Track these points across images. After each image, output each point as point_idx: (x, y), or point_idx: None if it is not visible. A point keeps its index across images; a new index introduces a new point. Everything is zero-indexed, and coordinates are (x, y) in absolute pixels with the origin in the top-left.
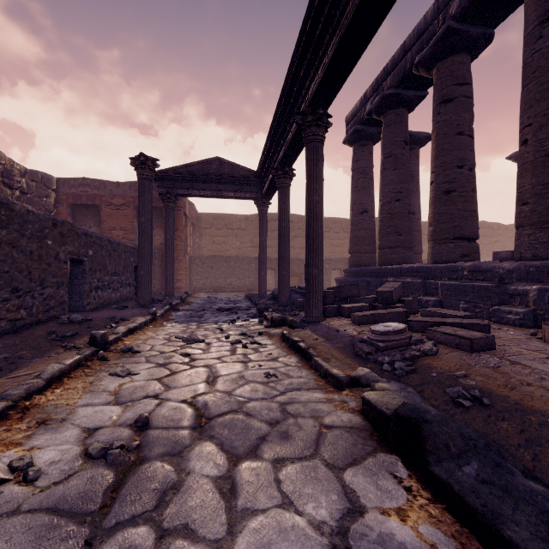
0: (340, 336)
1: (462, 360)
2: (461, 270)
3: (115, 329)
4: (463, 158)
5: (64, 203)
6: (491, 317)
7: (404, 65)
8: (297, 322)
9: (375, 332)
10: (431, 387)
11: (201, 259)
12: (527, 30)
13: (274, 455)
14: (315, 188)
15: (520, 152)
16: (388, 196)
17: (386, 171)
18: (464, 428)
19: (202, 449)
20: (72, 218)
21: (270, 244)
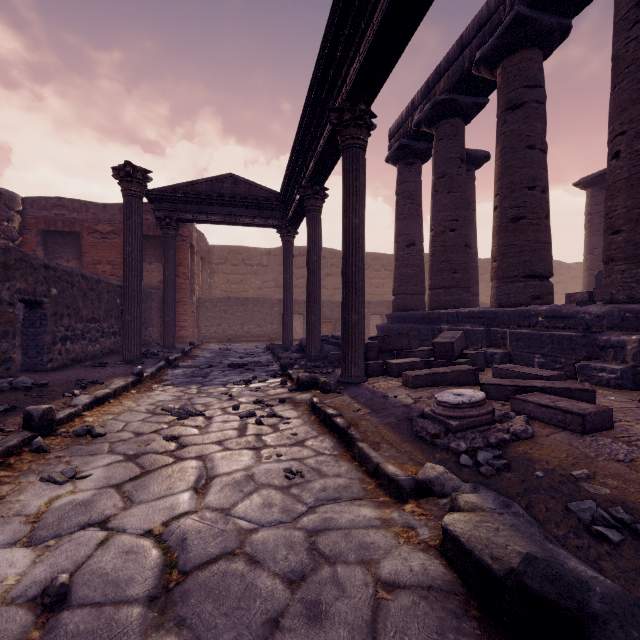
0: (391, 406)
1: (575, 448)
2: (534, 316)
3: (73, 400)
4: (535, 177)
5: (33, 229)
6: (578, 376)
7: (461, 64)
8: (331, 384)
9: (443, 404)
10: (542, 498)
11: (211, 301)
12: (620, 14)
13: None
14: (354, 208)
15: (610, 167)
16: (441, 225)
17: (438, 194)
18: None
19: None
20: (44, 248)
21: (297, 284)
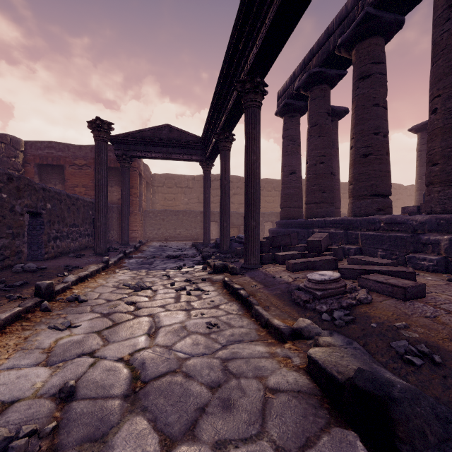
0: (277, 283)
1: (398, 309)
2: (378, 222)
3: (64, 278)
4: (379, 126)
5: (32, 163)
6: (407, 264)
7: (328, 47)
8: (237, 269)
9: (311, 280)
10: (374, 340)
11: (154, 213)
12: (437, 13)
13: (215, 435)
14: (253, 148)
15: (430, 119)
16: (313, 159)
17: (312, 138)
18: (437, 406)
19: (130, 428)
20: (39, 176)
21: (213, 201)
